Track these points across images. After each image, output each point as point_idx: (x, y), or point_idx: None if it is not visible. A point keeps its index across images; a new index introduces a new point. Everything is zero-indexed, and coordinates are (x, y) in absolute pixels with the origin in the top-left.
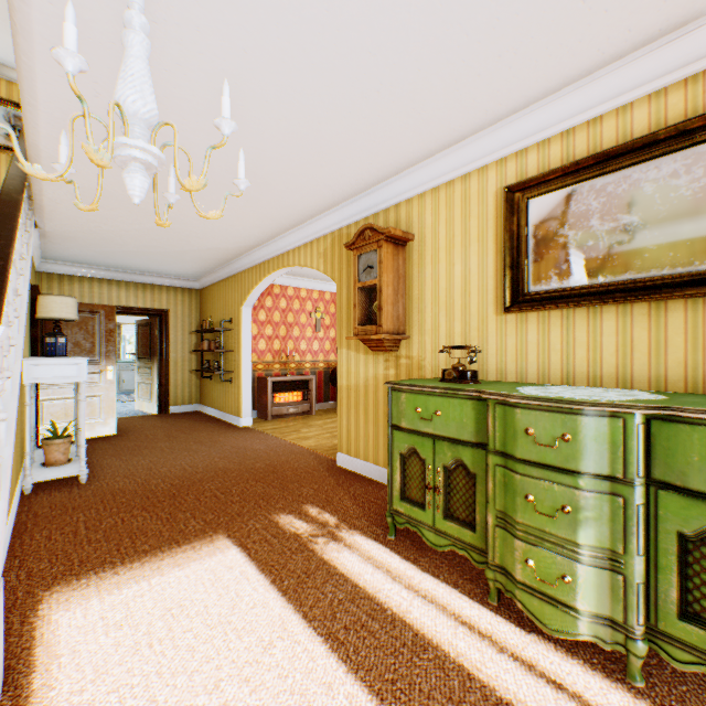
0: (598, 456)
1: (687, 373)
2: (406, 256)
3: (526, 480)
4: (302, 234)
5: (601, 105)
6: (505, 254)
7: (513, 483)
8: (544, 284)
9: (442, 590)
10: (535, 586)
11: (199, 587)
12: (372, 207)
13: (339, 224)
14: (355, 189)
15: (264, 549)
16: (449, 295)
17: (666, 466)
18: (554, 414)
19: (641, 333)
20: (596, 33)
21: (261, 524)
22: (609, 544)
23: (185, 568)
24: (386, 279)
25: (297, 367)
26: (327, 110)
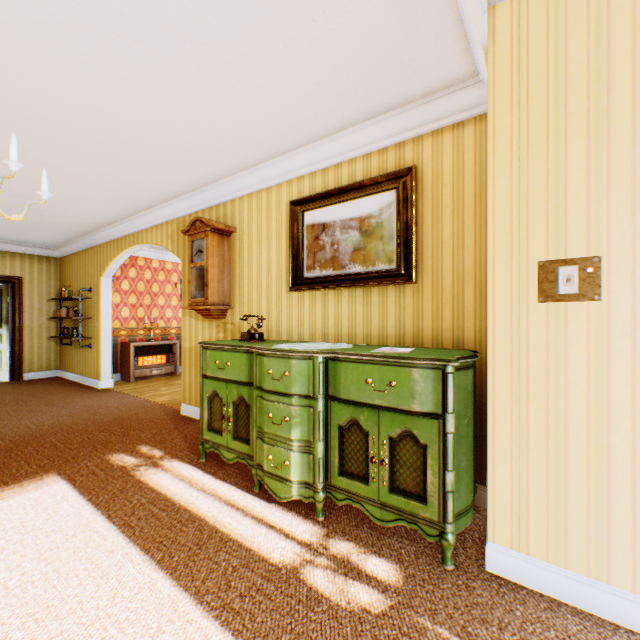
0: (302, 383)
1: (380, 333)
2: (231, 244)
3: (269, 403)
4: (154, 217)
5: (340, 156)
6: (290, 249)
7: (264, 407)
8: (313, 272)
9: (225, 488)
10: (273, 471)
11: (20, 510)
12: (207, 202)
13: (183, 212)
14: (192, 186)
15: (89, 479)
16: (259, 276)
17: (334, 386)
18: (282, 359)
19: (360, 307)
20: (323, 114)
21: (94, 462)
22: (307, 437)
23: (10, 500)
24: (213, 262)
25: (162, 333)
26: (147, 130)
